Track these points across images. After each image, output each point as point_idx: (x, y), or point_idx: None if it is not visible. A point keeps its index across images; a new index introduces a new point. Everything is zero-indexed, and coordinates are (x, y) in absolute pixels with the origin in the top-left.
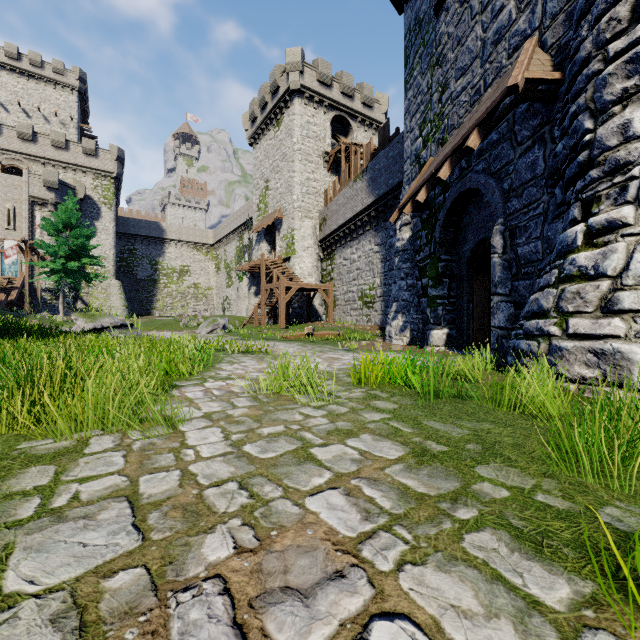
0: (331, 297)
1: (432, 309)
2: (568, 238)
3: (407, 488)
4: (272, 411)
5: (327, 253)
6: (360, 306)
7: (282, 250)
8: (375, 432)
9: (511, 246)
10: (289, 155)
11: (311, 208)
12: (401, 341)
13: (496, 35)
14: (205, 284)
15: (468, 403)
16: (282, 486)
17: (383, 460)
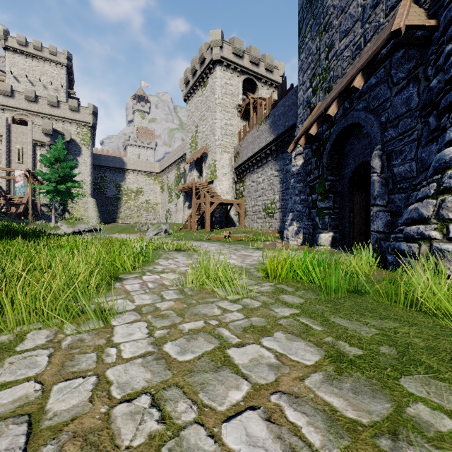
0: (243, 209)
1: (320, 217)
2: (446, 156)
3: (334, 410)
4: (194, 304)
5: (240, 177)
6: (264, 216)
7: (207, 176)
8: (287, 330)
9: (388, 167)
10: (212, 107)
11: (228, 145)
12: (296, 242)
13: (374, 0)
14: (153, 200)
15: (365, 298)
16: (197, 403)
17: (300, 366)
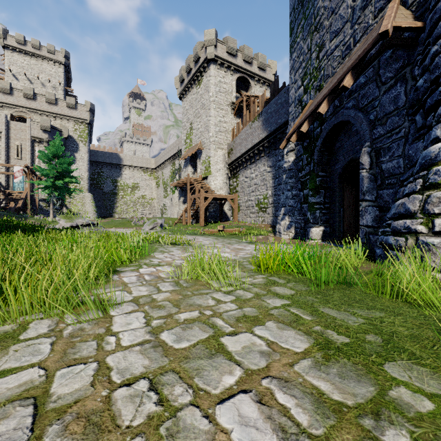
0: (236, 204)
1: (311, 212)
2: (431, 153)
3: (321, 393)
4: (189, 296)
5: (233, 173)
6: (257, 210)
7: (202, 171)
8: (278, 319)
9: (376, 163)
10: (207, 105)
11: (222, 142)
12: (288, 236)
13: (363, 2)
14: (149, 196)
15: (353, 290)
16: (192, 387)
17: (290, 353)
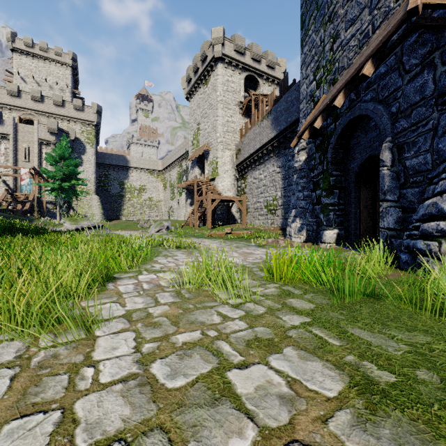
0: (244, 206)
1: (325, 214)
2: None
3: None
4: (191, 310)
5: (241, 174)
6: (266, 212)
7: (209, 173)
8: (299, 344)
9: (399, 160)
10: (214, 105)
11: (230, 142)
12: (299, 239)
13: None
14: (156, 198)
15: (384, 303)
16: None
17: (320, 399)
